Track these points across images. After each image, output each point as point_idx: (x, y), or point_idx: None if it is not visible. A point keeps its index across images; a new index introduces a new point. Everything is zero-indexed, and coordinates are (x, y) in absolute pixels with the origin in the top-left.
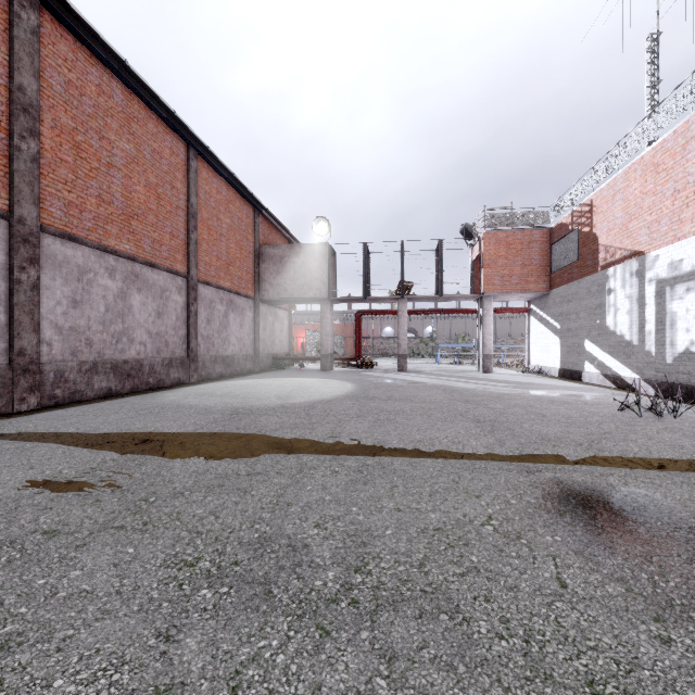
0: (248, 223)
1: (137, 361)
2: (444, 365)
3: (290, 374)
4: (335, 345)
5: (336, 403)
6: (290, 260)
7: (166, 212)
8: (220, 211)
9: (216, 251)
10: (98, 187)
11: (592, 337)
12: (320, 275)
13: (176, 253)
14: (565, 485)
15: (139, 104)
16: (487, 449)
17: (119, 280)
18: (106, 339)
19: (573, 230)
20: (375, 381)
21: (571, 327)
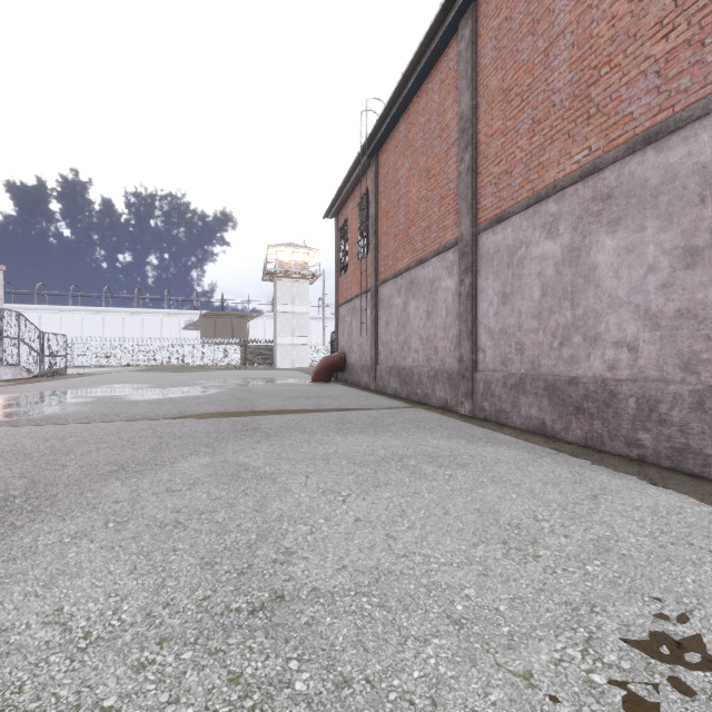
0: None
1: (601, 382)
2: None
3: None
4: None
5: (105, 464)
6: None
7: None
8: None
9: None
10: (532, 111)
11: None
12: None
13: None
14: (18, 416)
15: None
16: (5, 427)
17: (568, 231)
18: (544, 340)
19: None
20: None
21: None
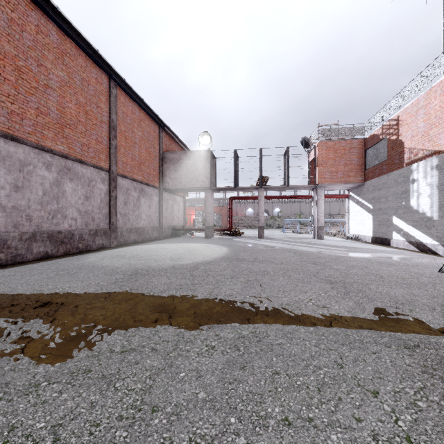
0: (154, 136)
1: (69, 231)
2: (288, 234)
3: (183, 240)
4: (215, 220)
5: (214, 264)
6: (184, 161)
7: (93, 124)
8: (134, 126)
9: (131, 154)
10: (36, 101)
11: (398, 214)
12: (204, 172)
13: (100, 154)
14: None
15: (71, 44)
16: (350, 314)
17: (55, 172)
18: (44, 215)
19: (383, 139)
20: (243, 246)
21: (382, 207)
